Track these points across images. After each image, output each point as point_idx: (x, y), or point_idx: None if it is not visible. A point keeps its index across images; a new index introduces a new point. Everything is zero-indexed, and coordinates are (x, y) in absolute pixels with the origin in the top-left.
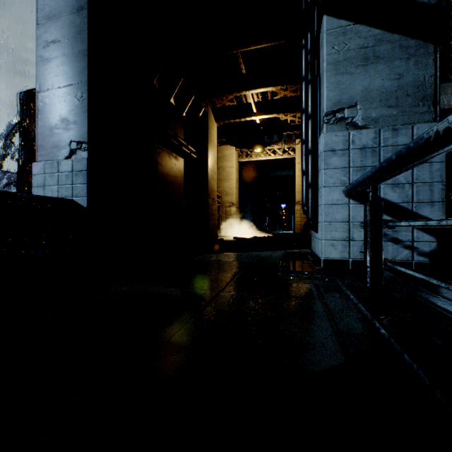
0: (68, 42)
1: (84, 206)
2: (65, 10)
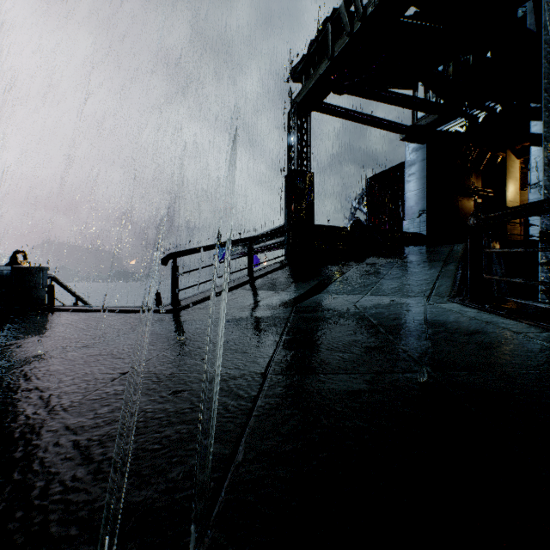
0: (418, 173)
1: (425, 235)
2: (416, 161)
